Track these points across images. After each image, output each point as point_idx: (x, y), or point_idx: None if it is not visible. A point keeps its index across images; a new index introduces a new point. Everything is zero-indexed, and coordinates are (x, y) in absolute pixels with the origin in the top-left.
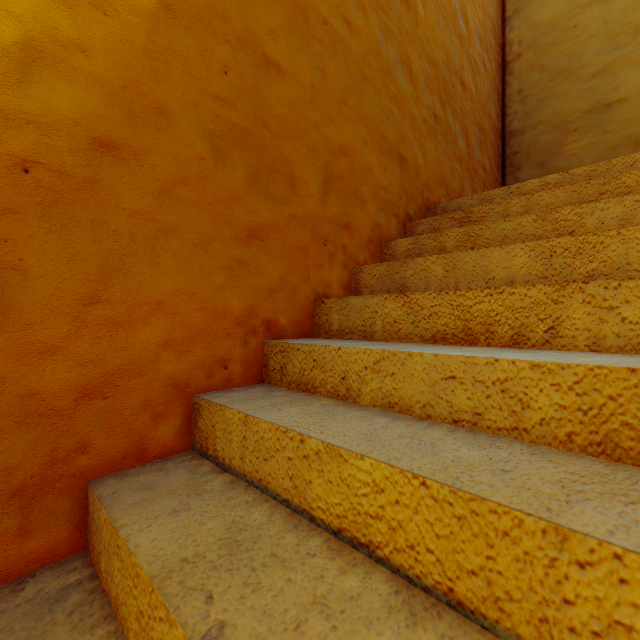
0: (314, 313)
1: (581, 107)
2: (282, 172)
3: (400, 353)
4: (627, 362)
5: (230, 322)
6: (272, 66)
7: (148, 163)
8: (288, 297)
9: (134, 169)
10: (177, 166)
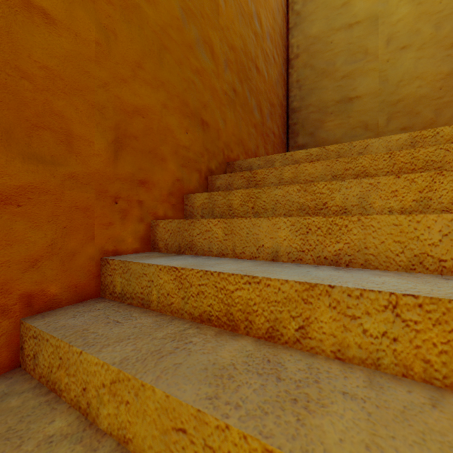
0: (101, 272)
1: (335, 98)
2: (53, 129)
3: (134, 380)
4: (372, 439)
5: None
6: (36, 11)
7: None
8: (62, 262)
9: None
10: None
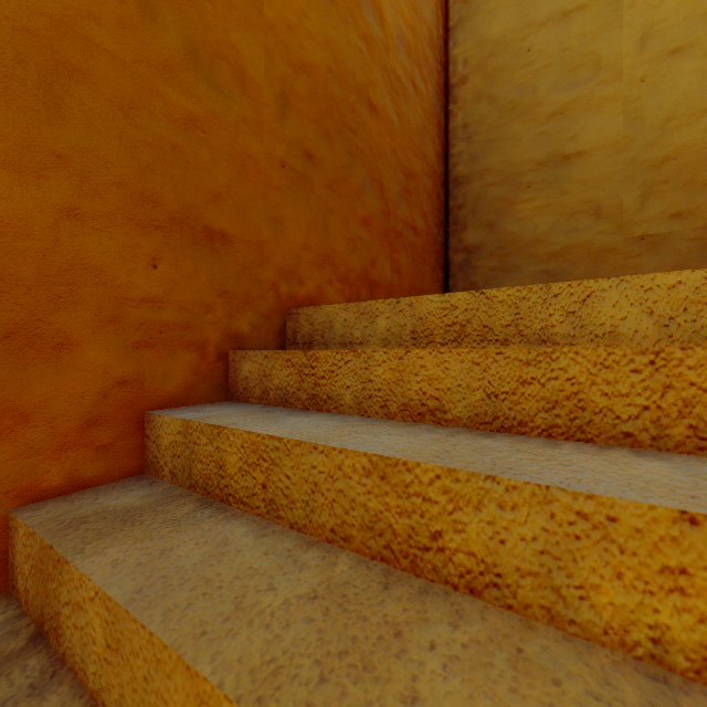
0: None
1: (535, 156)
2: None
3: None
4: None
5: None
6: None
7: None
8: None
9: None
10: None
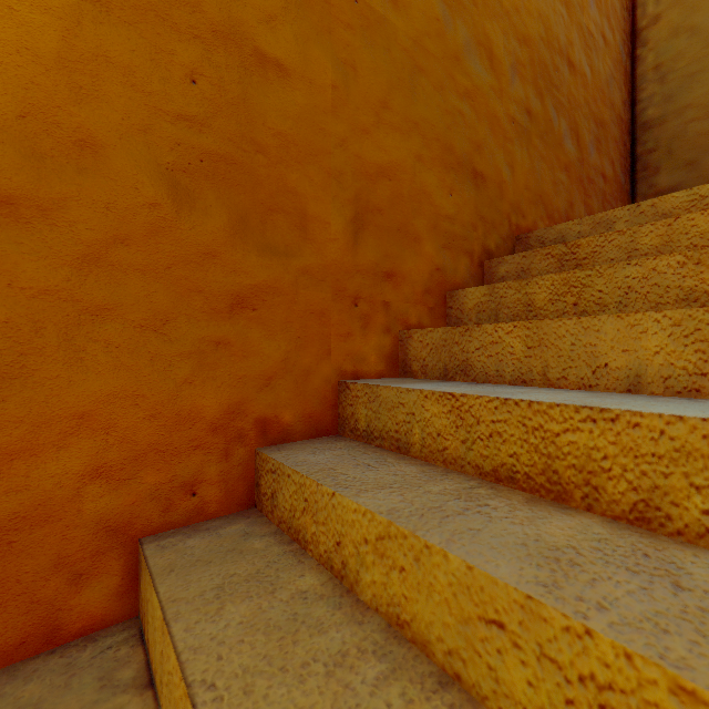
0: (338, 401)
1: None
2: (286, 211)
3: (413, 537)
4: None
5: (201, 429)
6: (270, 66)
7: (64, 220)
8: (296, 383)
9: (40, 230)
10: (113, 219)
